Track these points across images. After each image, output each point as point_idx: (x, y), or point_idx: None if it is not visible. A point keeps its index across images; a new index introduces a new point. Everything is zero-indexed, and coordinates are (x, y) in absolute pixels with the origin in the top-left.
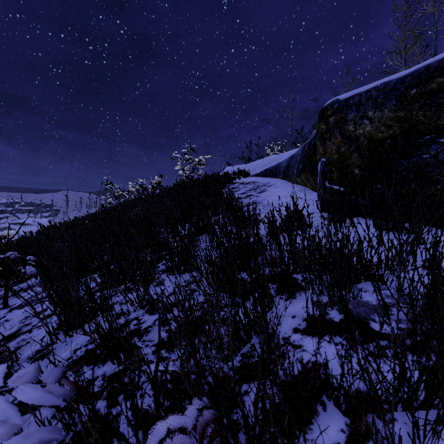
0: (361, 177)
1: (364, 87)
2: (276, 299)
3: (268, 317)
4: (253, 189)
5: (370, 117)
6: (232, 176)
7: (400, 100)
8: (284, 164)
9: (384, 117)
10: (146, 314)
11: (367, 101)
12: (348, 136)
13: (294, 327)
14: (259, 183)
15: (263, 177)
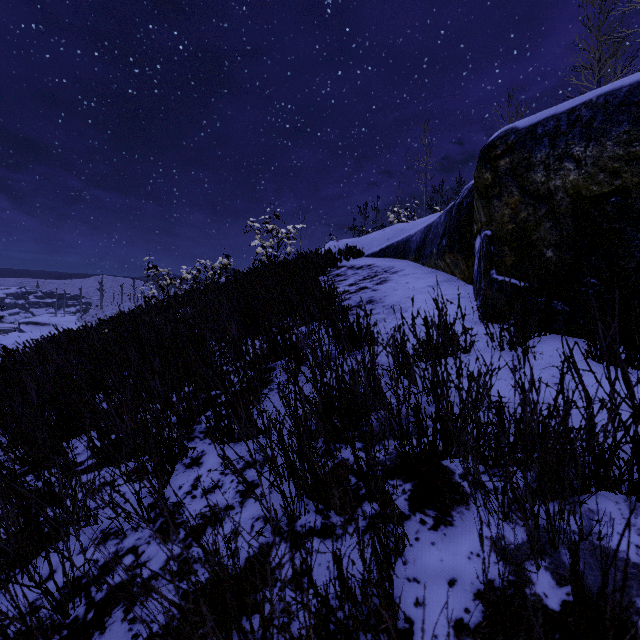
0: (557, 264)
1: (564, 104)
2: (411, 523)
3: (395, 576)
4: (368, 277)
5: (578, 157)
6: (336, 256)
7: (639, 123)
8: (417, 237)
9: (605, 156)
10: (153, 540)
11: (571, 128)
12: (534, 191)
13: (455, 616)
14: (377, 268)
15: (385, 257)
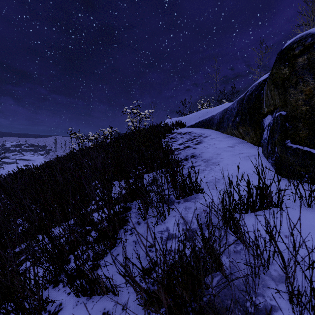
0: None
1: None
2: None
3: None
4: (190, 139)
5: None
6: (171, 126)
7: None
8: (218, 116)
9: None
10: None
11: None
12: None
13: None
14: (194, 134)
15: (198, 128)
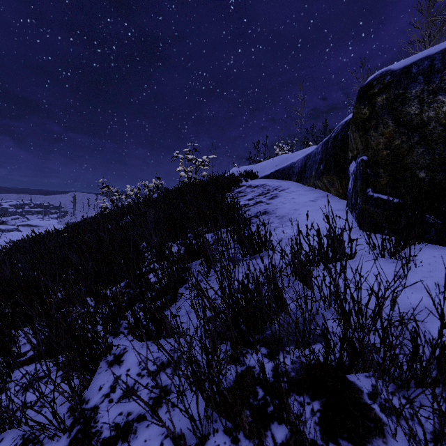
0: (429, 184)
1: (436, 47)
2: None
3: None
4: (262, 193)
5: None
6: (238, 178)
7: None
8: (299, 164)
9: None
10: None
11: (445, 65)
12: (408, 122)
13: None
14: (269, 186)
15: (274, 179)
